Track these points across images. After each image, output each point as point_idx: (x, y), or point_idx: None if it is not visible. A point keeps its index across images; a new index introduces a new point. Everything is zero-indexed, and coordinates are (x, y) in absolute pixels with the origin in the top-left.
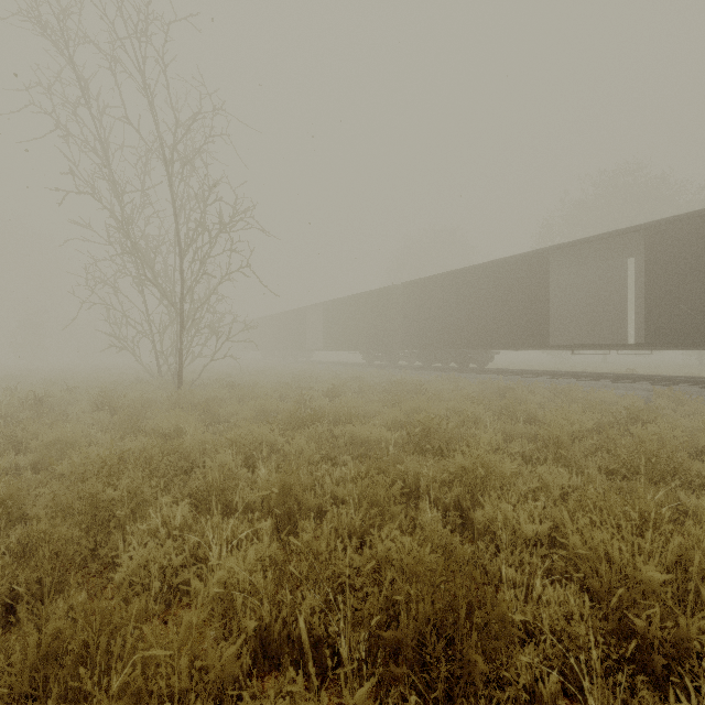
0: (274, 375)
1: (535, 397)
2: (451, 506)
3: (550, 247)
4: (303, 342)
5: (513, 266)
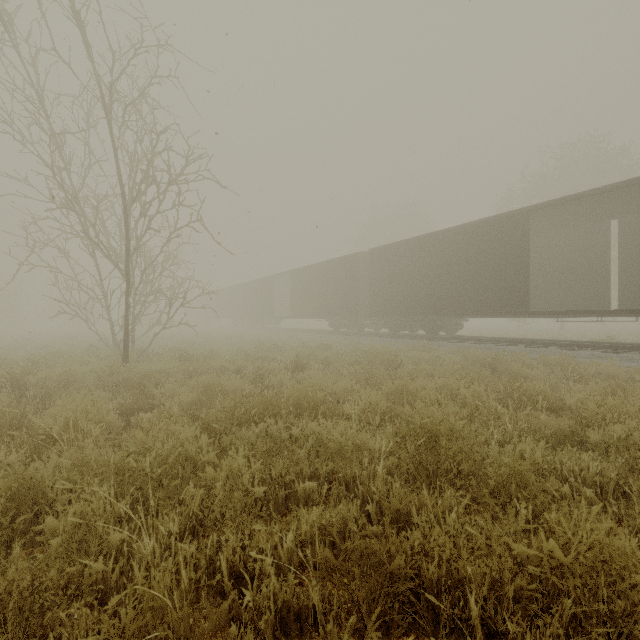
0: (238, 343)
1: (532, 371)
2: None
3: (531, 206)
4: (271, 309)
5: (489, 228)
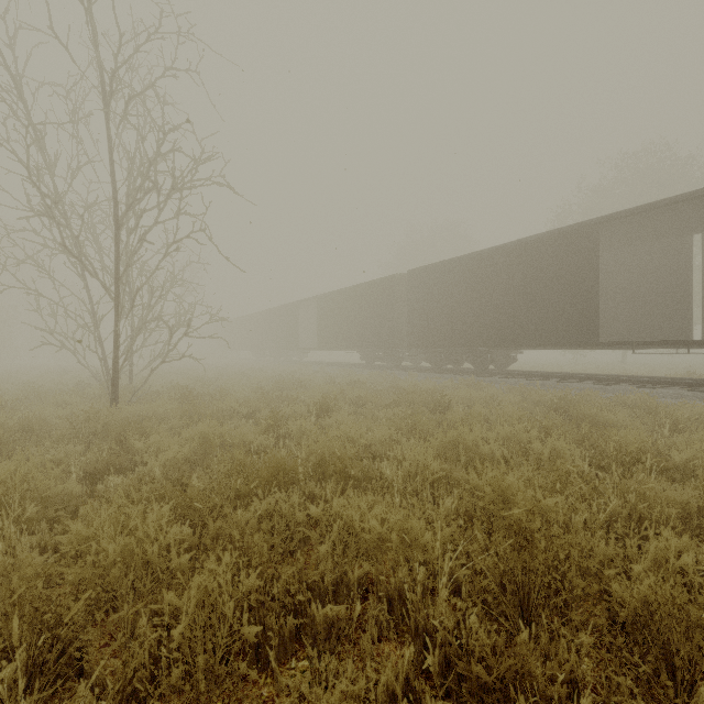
0: (255, 378)
1: (614, 415)
2: None
3: (601, 217)
4: (295, 340)
5: (549, 244)
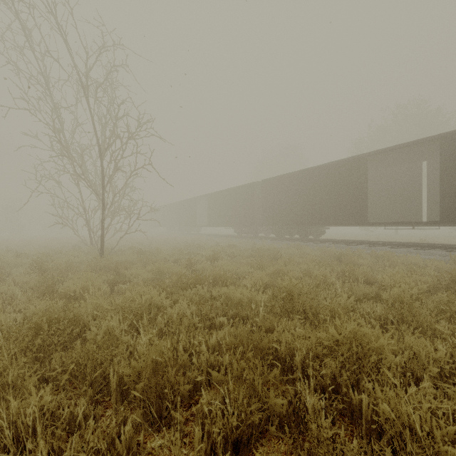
0: (173, 243)
1: (364, 261)
2: (328, 384)
3: (368, 153)
4: (194, 220)
5: (341, 166)
